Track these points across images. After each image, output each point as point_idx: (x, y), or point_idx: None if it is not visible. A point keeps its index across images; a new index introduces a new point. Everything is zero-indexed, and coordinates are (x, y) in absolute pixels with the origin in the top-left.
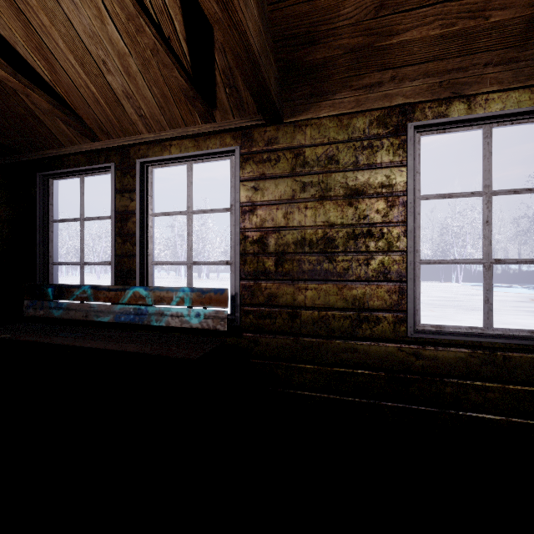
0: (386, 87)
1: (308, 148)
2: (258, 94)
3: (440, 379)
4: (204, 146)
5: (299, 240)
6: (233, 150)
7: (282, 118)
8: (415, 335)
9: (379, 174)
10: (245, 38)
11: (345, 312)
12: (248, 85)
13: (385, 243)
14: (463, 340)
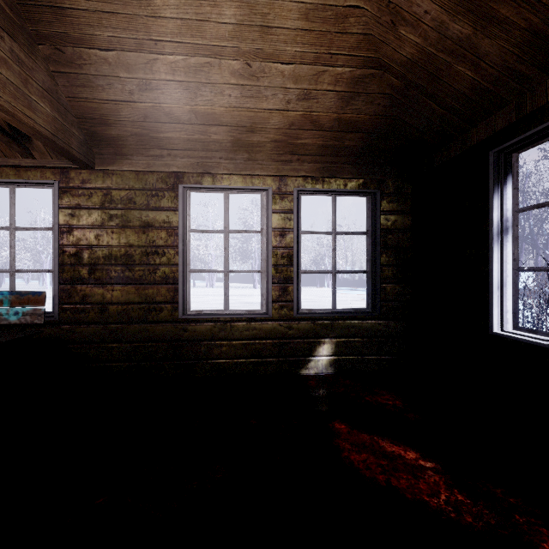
0: (167, 158)
1: (114, 191)
2: (63, 153)
3: (198, 342)
4: (26, 176)
5: (108, 255)
6: (53, 183)
7: (93, 167)
8: (184, 317)
9: (162, 214)
10: (36, 129)
11: (141, 305)
12: (51, 148)
13: (167, 259)
14: (210, 318)
